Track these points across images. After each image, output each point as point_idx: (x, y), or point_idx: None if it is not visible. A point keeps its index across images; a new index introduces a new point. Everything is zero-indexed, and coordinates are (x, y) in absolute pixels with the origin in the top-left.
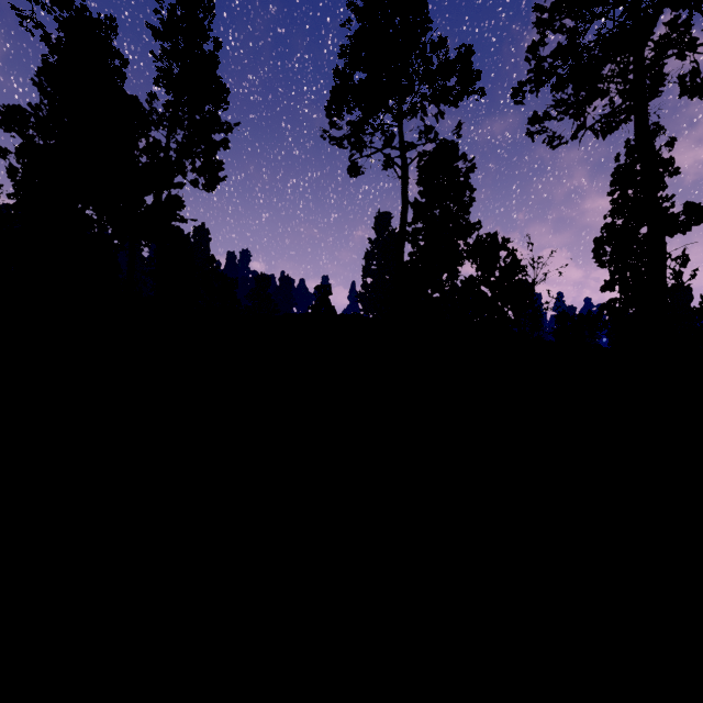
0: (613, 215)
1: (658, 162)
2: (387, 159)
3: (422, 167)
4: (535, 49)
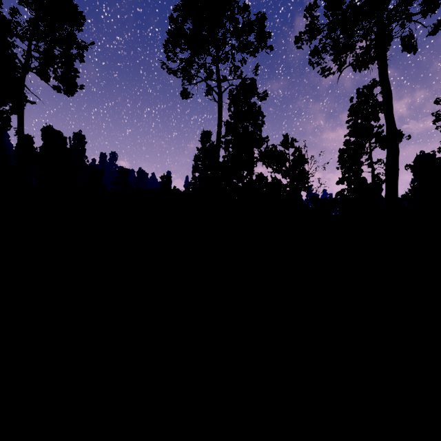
0: (350, 135)
1: (376, 103)
2: (208, 89)
3: (232, 94)
4: (311, 9)
